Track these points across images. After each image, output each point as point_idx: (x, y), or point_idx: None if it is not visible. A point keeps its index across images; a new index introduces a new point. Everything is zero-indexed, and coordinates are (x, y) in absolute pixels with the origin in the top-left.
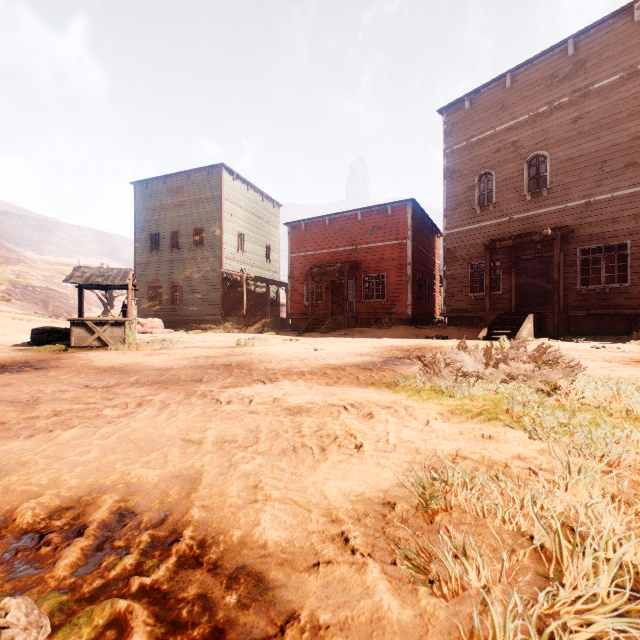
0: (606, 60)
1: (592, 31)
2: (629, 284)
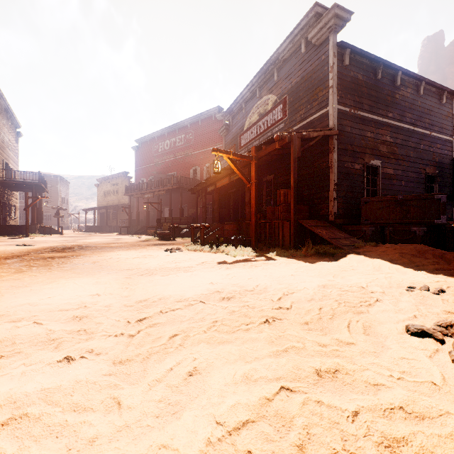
0: (48, 182)
1: (46, 175)
2: (51, 221)
